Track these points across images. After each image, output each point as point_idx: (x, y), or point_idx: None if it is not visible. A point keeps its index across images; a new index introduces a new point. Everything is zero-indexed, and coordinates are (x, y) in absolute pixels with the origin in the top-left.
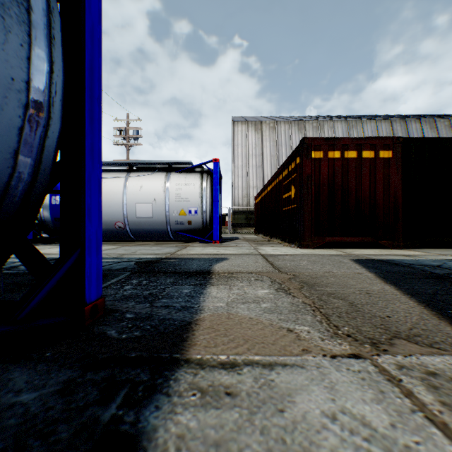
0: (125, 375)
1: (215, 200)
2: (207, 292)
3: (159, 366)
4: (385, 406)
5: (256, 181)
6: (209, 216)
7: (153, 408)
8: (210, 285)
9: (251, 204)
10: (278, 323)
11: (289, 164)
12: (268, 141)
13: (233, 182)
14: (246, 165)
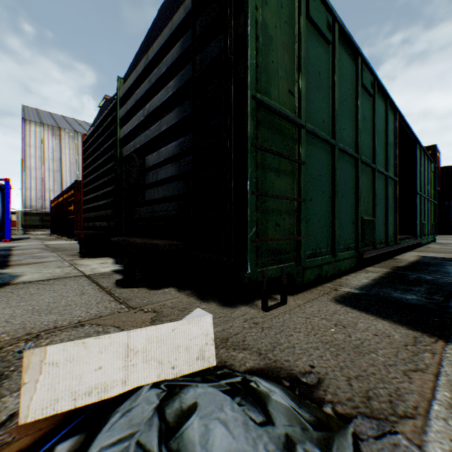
0: (0, 256)
1: (7, 209)
2: (14, 252)
3: (8, 256)
4: (51, 254)
5: (54, 184)
6: (1, 221)
7: (10, 257)
8: (14, 251)
9: (48, 206)
10: (39, 252)
11: (72, 190)
12: (68, 149)
13: (25, 183)
14: (41, 168)
